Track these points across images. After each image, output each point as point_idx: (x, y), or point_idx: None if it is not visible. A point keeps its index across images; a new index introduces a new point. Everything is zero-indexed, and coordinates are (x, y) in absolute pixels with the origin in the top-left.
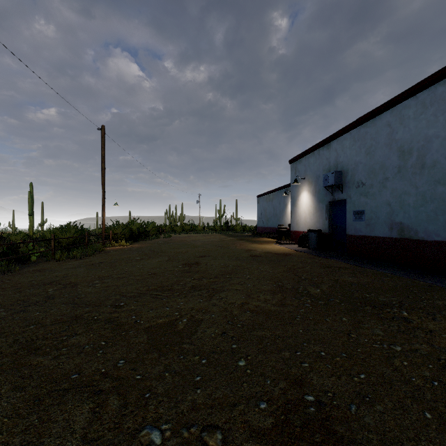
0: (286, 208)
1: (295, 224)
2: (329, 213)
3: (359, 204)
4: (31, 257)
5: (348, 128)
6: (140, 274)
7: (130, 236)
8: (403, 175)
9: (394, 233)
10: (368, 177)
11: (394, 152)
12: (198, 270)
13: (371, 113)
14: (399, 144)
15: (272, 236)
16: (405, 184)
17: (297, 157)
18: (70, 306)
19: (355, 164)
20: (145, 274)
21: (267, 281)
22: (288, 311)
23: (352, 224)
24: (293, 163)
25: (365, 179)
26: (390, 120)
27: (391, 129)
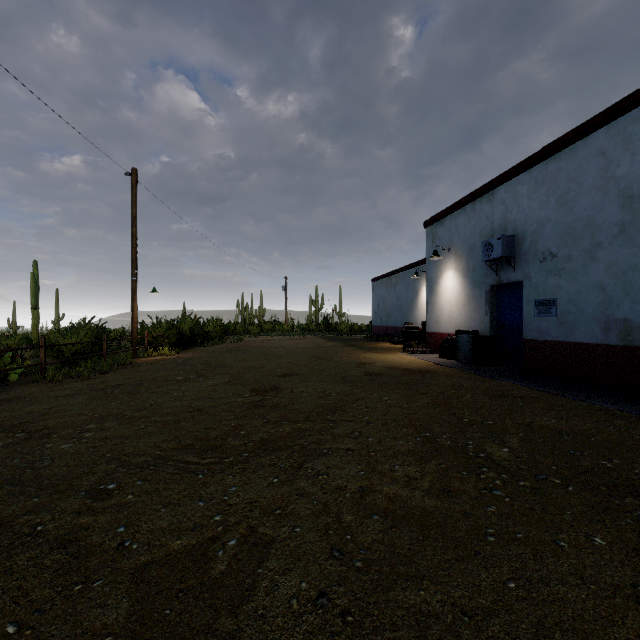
0: (416, 297)
1: (434, 321)
2: (491, 304)
3: (546, 289)
4: (9, 375)
5: (525, 164)
6: (173, 411)
7: (179, 340)
8: (631, 237)
9: (613, 337)
10: (563, 243)
11: (613, 199)
12: (276, 403)
13: (569, 136)
14: (623, 185)
15: (396, 340)
16: (635, 253)
17: (438, 217)
18: (6, 490)
19: (537, 222)
20: (182, 411)
21: (403, 430)
22: (463, 513)
23: (532, 322)
24: (429, 226)
25: (557, 247)
26: (605, 144)
27: (607, 161)
